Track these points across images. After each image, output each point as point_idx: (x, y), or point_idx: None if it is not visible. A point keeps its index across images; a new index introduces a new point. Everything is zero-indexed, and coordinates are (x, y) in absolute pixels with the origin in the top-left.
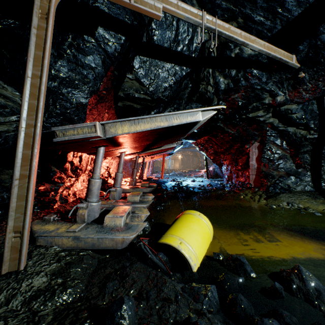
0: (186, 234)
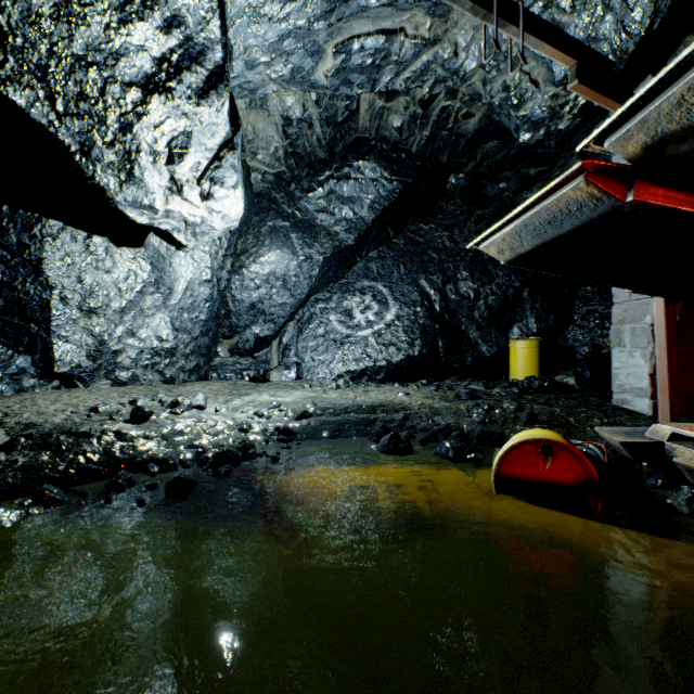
0: (525, 432)
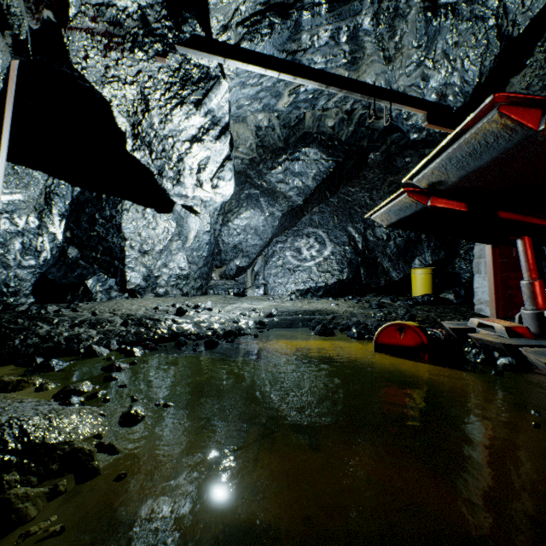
0: None
